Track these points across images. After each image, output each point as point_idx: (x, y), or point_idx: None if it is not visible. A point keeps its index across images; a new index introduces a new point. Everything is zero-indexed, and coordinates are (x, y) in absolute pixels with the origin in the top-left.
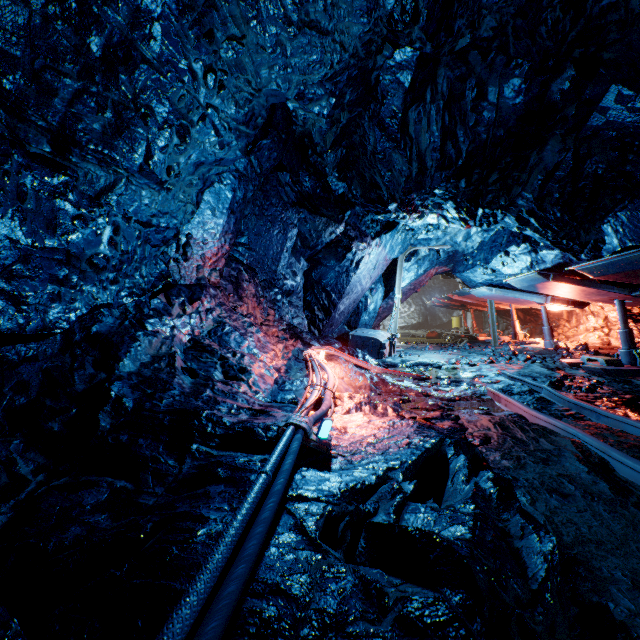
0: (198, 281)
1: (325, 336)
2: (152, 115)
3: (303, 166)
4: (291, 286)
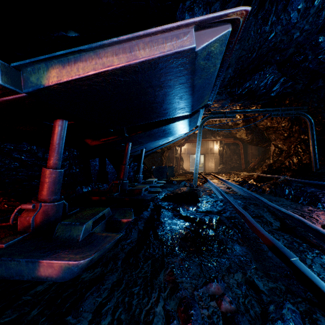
0: None
1: None
2: None
3: None
4: None
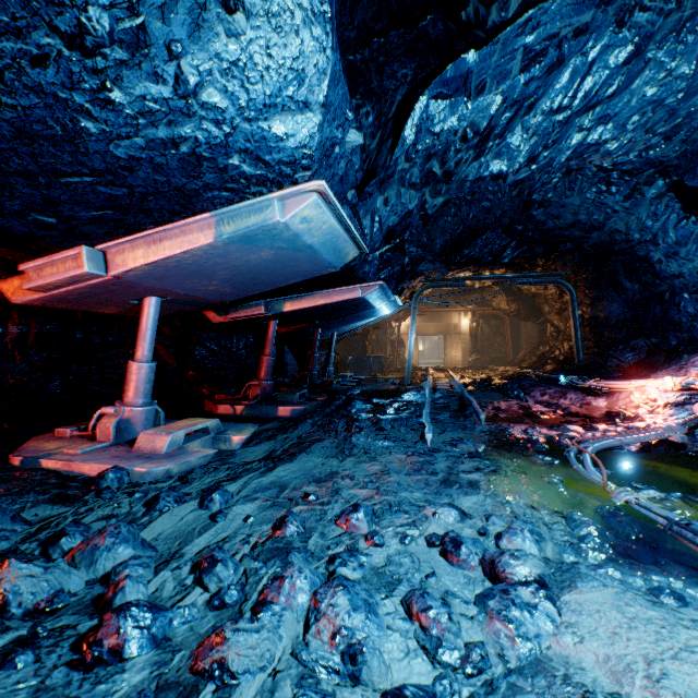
0: None
1: None
2: (644, 265)
3: None
4: None
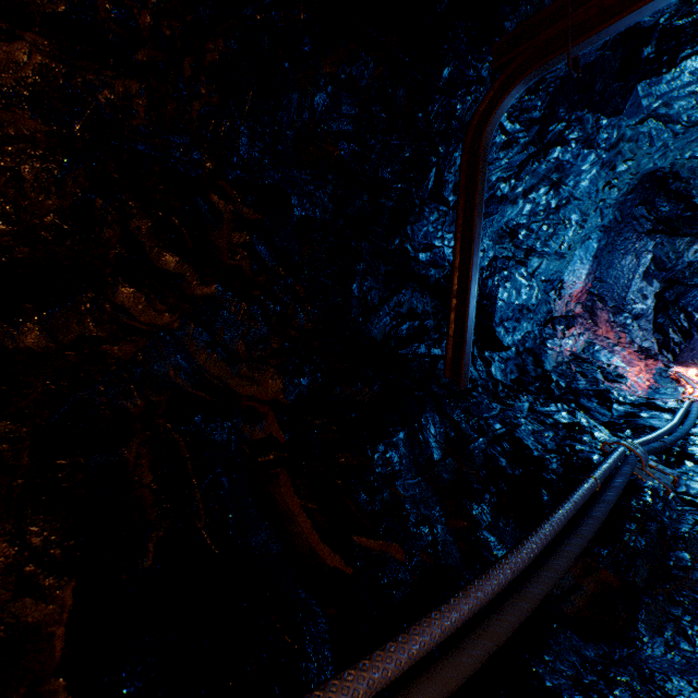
0: (566, 313)
1: (682, 361)
2: (569, 222)
3: (660, 194)
4: (640, 310)
